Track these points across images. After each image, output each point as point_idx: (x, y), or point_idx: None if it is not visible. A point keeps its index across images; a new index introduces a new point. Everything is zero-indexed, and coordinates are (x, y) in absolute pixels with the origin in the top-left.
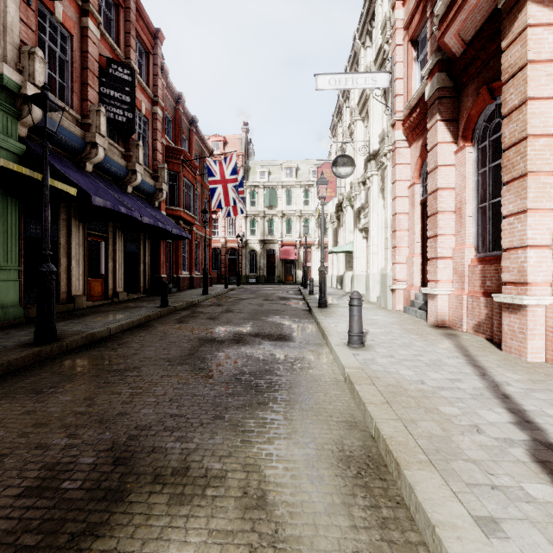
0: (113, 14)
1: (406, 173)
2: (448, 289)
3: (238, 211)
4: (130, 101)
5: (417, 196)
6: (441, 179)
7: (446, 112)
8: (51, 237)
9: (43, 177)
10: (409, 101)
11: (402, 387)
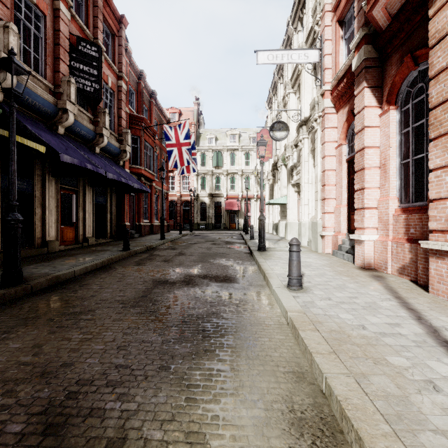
0: (83, 0)
1: (334, 135)
2: (374, 235)
3: (191, 169)
4: (97, 74)
5: (344, 155)
6: (368, 139)
7: (372, 80)
8: (27, 190)
9: (10, 134)
10: (338, 73)
11: (345, 333)
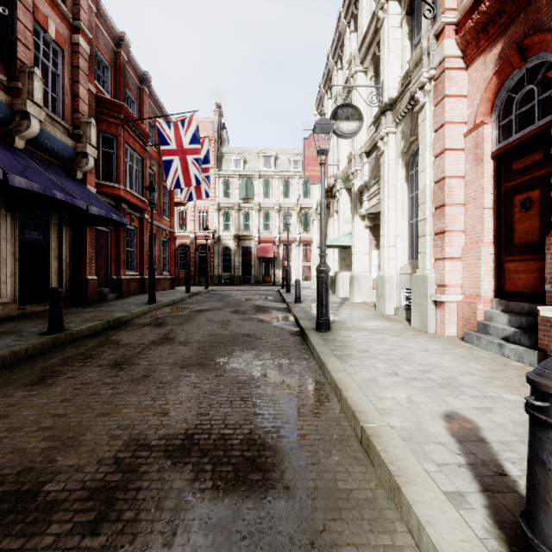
0: None
1: (461, 110)
2: None
3: (203, 194)
4: None
5: (488, 144)
6: None
7: None
8: None
9: None
10: None
11: None
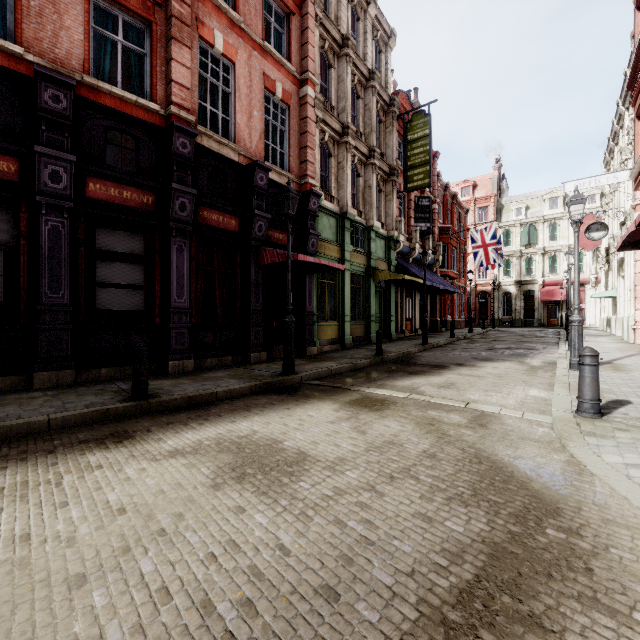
0: None
1: None
2: None
3: (496, 265)
4: (429, 216)
5: None
6: None
7: None
8: (396, 300)
9: (424, 282)
10: None
11: None
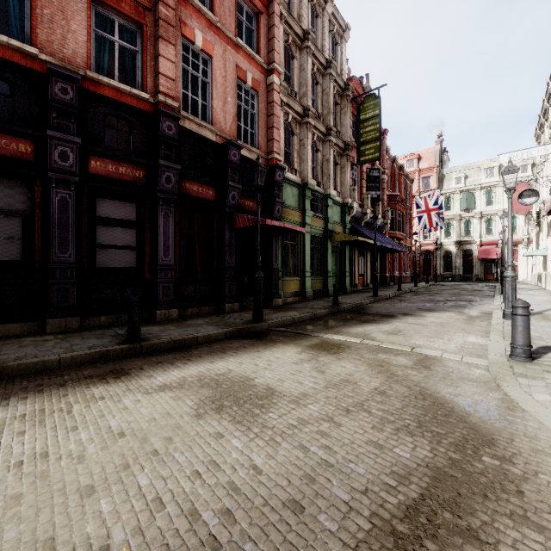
0: None
1: None
2: None
3: (438, 227)
4: (379, 185)
5: None
6: None
7: None
8: (350, 258)
9: (375, 243)
10: None
11: None
